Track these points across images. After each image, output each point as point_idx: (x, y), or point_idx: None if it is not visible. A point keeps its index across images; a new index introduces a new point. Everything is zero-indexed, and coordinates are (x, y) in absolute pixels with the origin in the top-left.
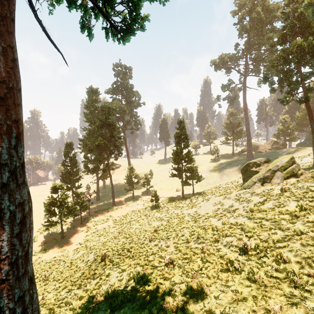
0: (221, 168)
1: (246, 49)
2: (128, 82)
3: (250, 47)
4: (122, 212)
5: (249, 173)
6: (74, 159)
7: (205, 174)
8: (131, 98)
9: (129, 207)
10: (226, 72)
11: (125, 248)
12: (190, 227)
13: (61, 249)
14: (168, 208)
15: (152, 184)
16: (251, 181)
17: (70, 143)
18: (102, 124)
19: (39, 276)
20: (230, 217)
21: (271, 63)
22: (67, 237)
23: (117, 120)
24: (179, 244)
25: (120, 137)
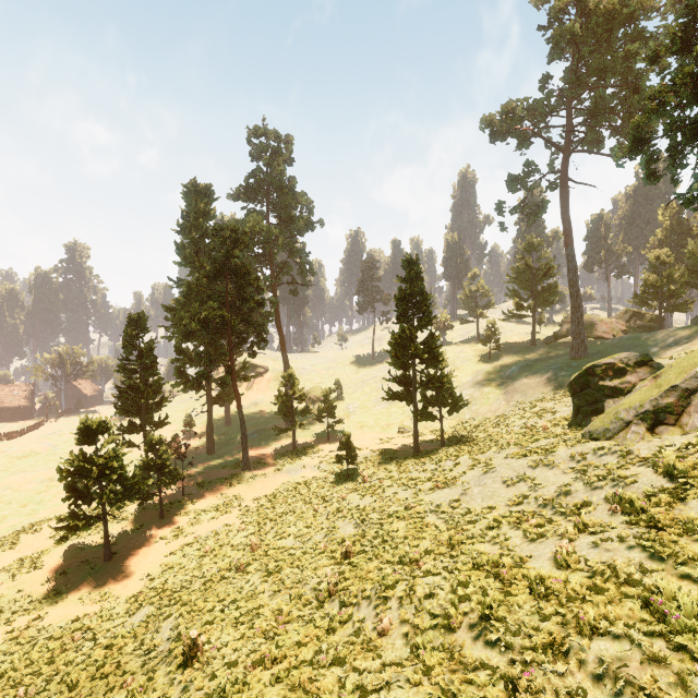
0: (507, 376)
1: (569, 88)
2: (283, 171)
3: (581, 82)
4: (266, 487)
5: (594, 394)
6: (149, 356)
7: (468, 392)
8: (290, 211)
9: (284, 473)
10: (520, 145)
11: (259, 611)
12: (447, 555)
13: (98, 594)
14: (380, 481)
15: (341, 414)
16: (616, 419)
17: (140, 316)
18: (217, 270)
19: (11, 694)
20: (575, 535)
21: (653, 100)
22: (120, 556)
23: (257, 262)
24: (420, 628)
25: (263, 300)
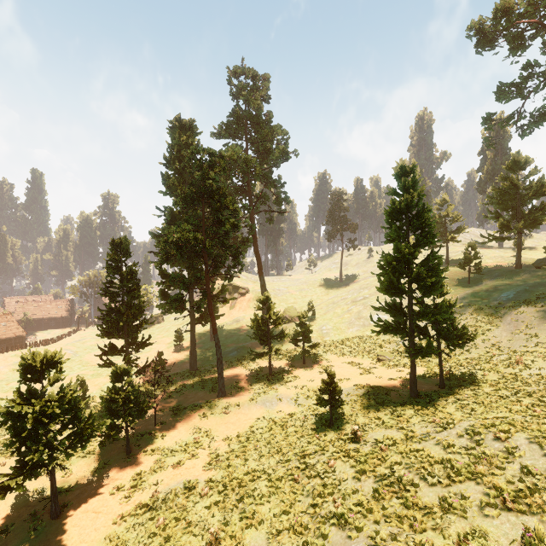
0: (500, 302)
1: None
2: (260, 105)
3: None
4: (239, 422)
5: None
6: (132, 279)
7: None
8: (267, 143)
9: (259, 405)
10: (513, 50)
11: None
12: None
13: None
14: (381, 447)
15: (315, 335)
16: None
17: (122, 241)
18: (193, 194)
19: None
20: None
21: None
22: (69, 512)
23: (237, 193)
24: None
25: (238, 223)
